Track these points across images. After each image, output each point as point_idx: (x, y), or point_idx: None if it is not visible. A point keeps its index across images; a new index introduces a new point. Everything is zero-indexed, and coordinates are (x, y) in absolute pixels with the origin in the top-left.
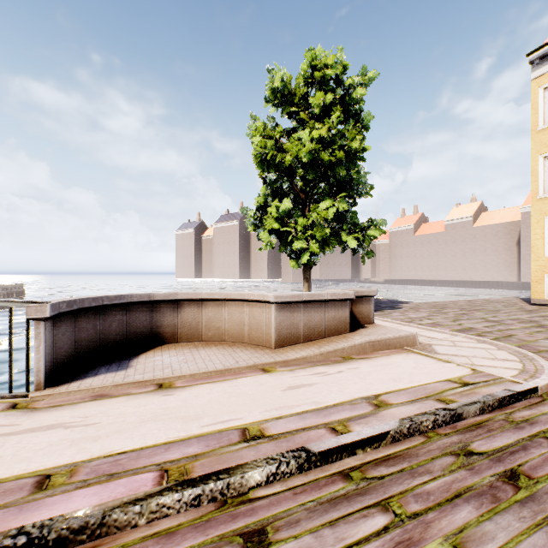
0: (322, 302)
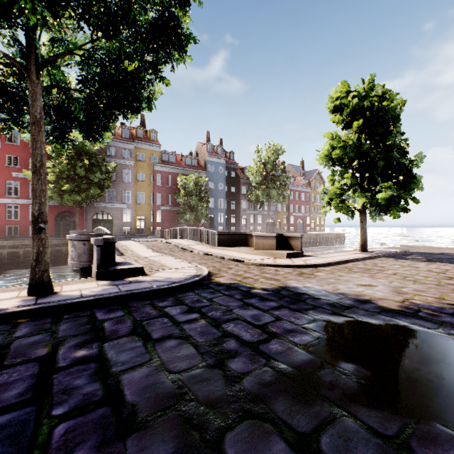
0: (267, 237)
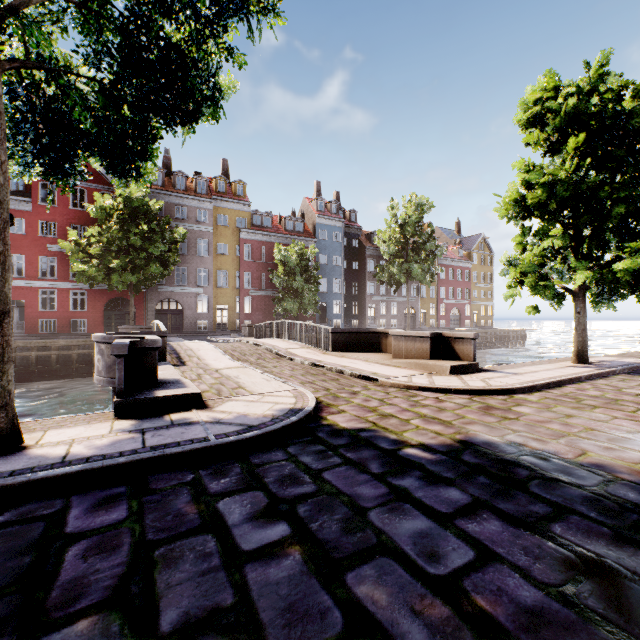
0: (413, 337)
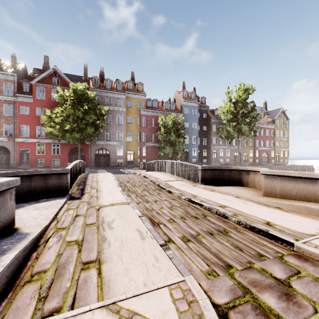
0: (293, 178)
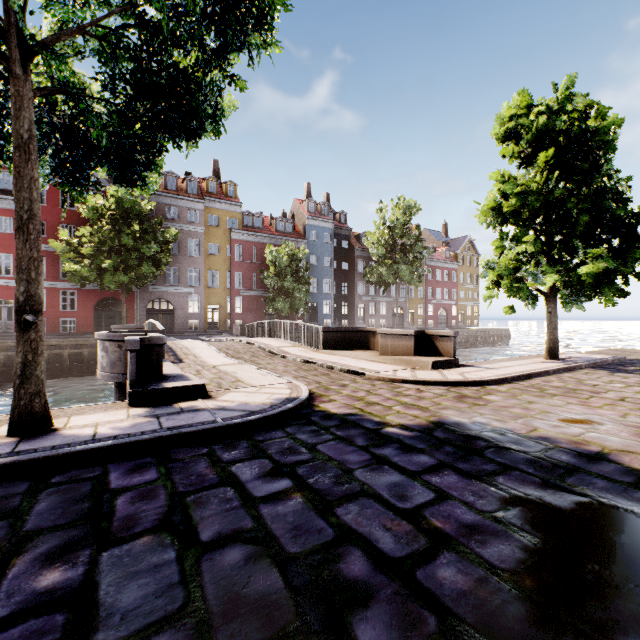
0: (399, 335)
